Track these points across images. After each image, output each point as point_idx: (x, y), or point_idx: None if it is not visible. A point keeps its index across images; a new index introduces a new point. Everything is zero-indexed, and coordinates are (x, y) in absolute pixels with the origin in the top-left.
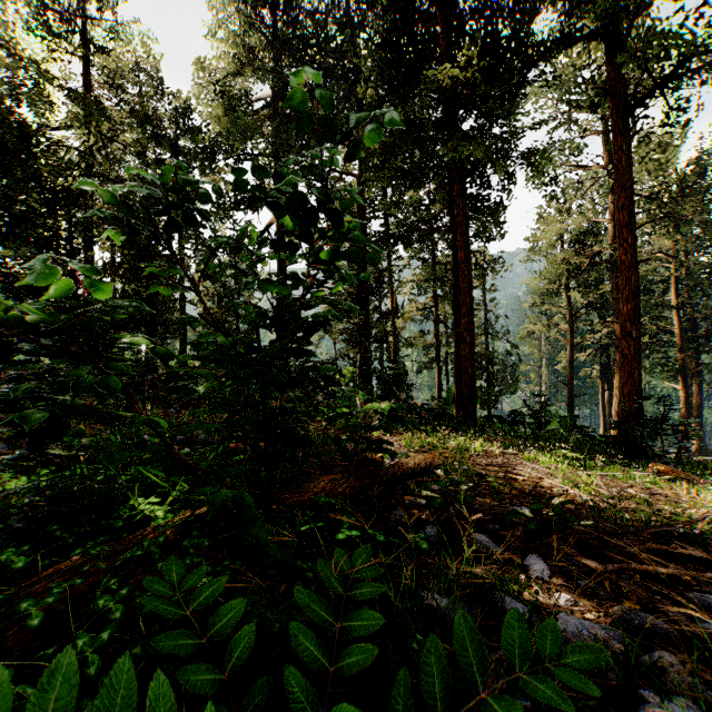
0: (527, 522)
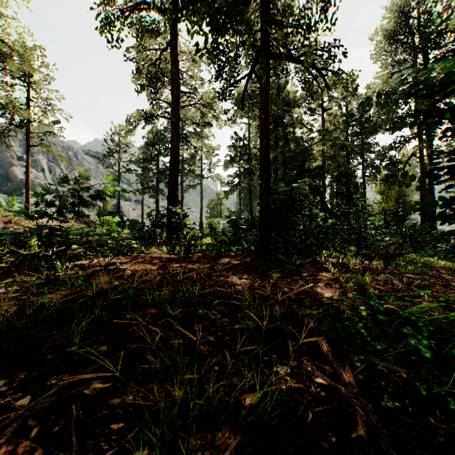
0: (425, 266)
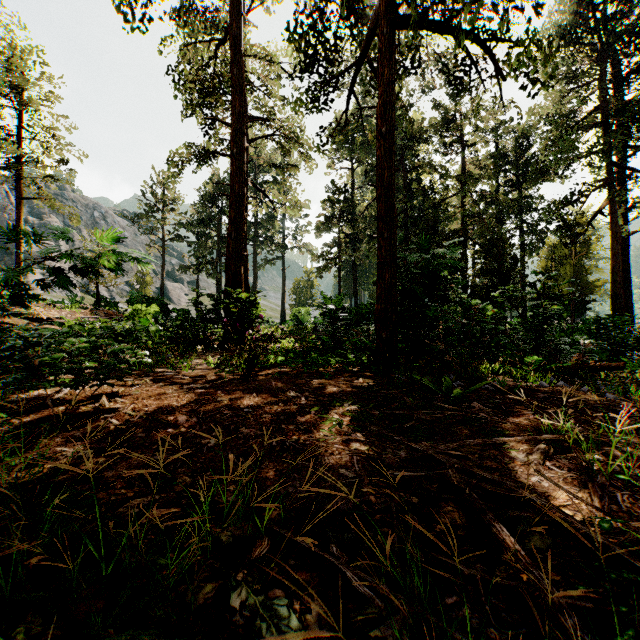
0: None
